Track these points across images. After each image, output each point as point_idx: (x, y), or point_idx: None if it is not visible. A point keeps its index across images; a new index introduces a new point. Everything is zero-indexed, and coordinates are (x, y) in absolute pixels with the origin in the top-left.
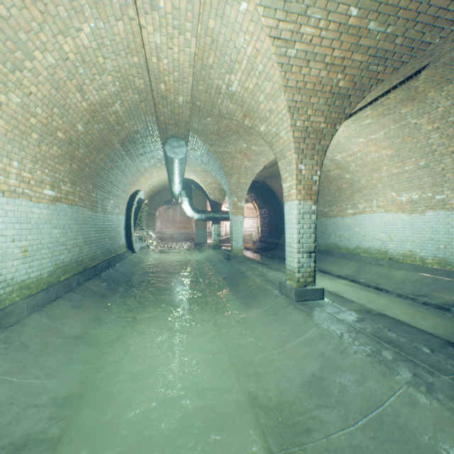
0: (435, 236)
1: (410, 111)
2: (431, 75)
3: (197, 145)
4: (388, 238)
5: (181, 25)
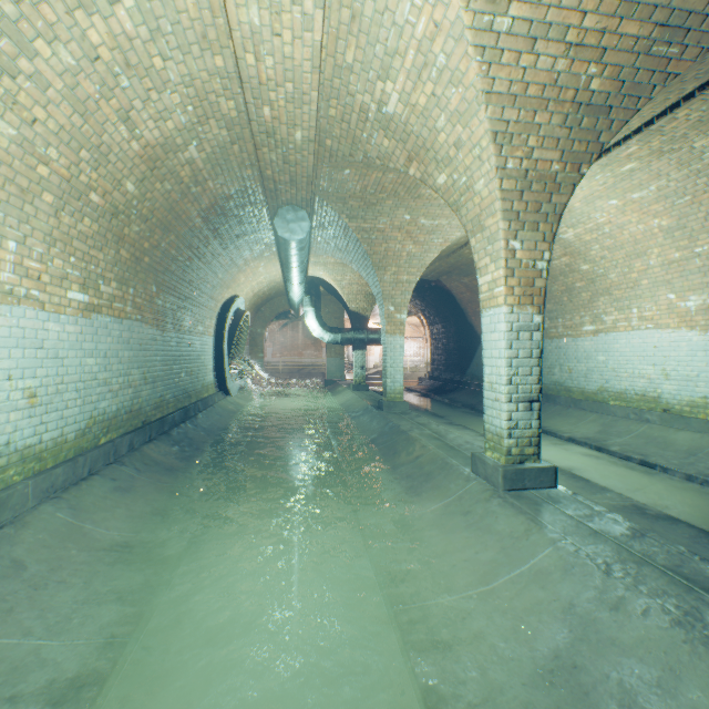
0: None
1: None
2: None
3: (328, 219)
4: (661, 374)
5: None
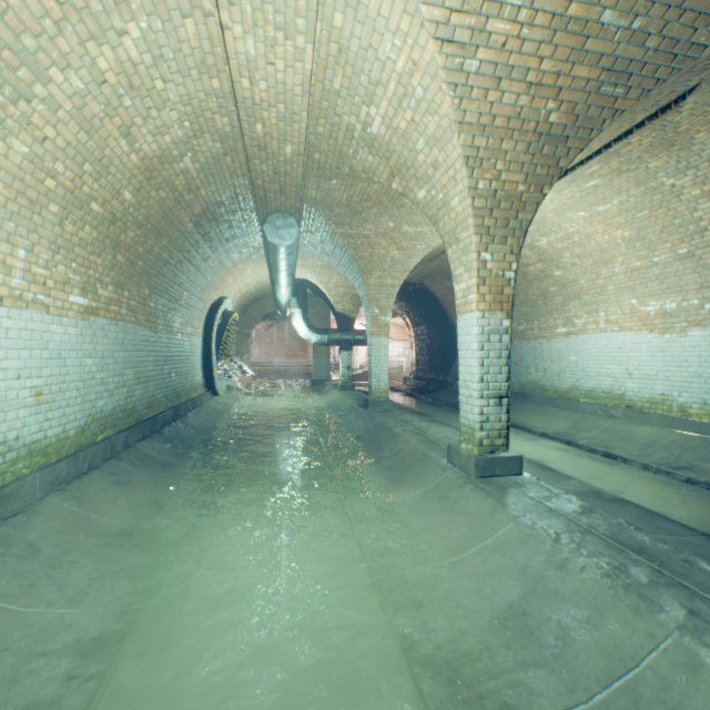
0: (704, 370)
1: (664, 165)
2: (703, 103)
3: (315, 225)
4: (625, 374)
5: (288, 24)
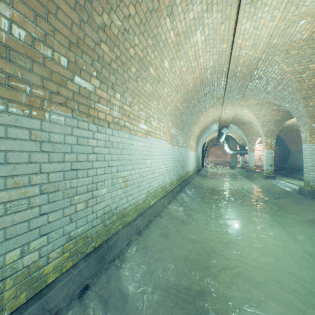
0: None
1: None
2: None
3: (232, 126)
4: None
5: (230, 114)
